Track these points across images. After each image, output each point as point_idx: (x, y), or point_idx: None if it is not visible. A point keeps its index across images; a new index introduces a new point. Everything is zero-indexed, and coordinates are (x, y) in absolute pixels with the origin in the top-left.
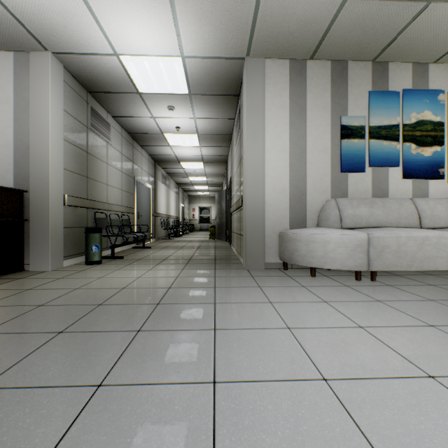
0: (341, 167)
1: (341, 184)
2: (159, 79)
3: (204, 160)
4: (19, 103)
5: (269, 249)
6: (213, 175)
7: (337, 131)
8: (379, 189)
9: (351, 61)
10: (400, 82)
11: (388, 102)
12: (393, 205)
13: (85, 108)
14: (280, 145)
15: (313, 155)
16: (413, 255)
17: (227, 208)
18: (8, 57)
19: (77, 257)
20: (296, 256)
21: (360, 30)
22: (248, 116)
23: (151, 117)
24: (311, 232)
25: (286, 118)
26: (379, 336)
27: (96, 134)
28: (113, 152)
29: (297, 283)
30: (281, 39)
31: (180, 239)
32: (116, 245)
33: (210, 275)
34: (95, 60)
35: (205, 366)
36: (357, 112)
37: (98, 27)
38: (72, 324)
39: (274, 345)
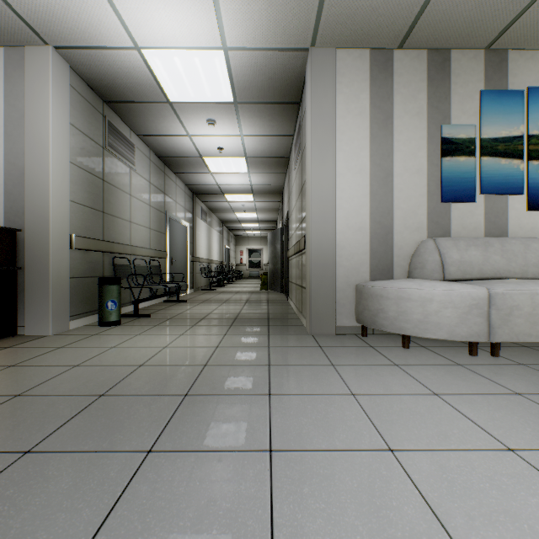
0: (441, 196)
1: (441, 219)
2: (195, 82)
3: (253, 191)
4: (12, 114)
5: (341, 308)
6: (265, 210)
7: (436, 147)
8: (495, 225)
9: (456, 49)
10: (525, 78)
11: (507, 105)
12: (517, 247)
13: (100, 122)
14: (357, 166)
15: (402, 179)
16: None
17: (283, 251)
18: None
19: (89, 316)
20: (381, 319)
21: (474, 1)
22: (314, 127)
23: (186, 135)
24: (404, 285)
25: (365, 129)
26: None
27: (116, 156)
28: (138, 180)
29: (385, 360)
30: (360, 18)
31: (224, 290)
32: (140, 299)
33: (262, 344)
34: (110, 57)
35: None
36: (464, 119)
37: (110, 7)
38: (50, 434)
39: (374, 491)
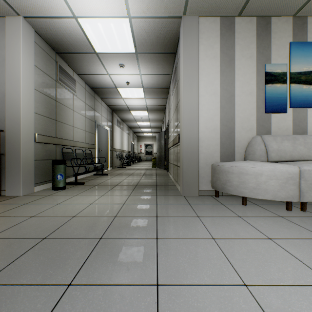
0: (265, 108)
1: (265, 123)
2: (111, 39)
3: (148, 109)
4: None
5: (202, 179)
6: (154, 120)
7: (262, 78)
8: (299, 127)
9: (274, 16)
10: None
11: (307, 51)
12: None
13: (53, 65)
14: (212, 90)
15: (240, 98)
16: None
17: (165, 144)
18: None
19: (46, 184)
20: (228, 186)
21: None
22: (185, 66)
23: (107, 74)
24: (243, 165)
25: (217, 67)
26: None
27: (64, 86)
28: (78, 101)
29: (232, 213)
30: None
31: (130, 168)
32: (78, 173)
33: (152, 202)
34: (58, 23)
35: None
36: (279, 60)
37: None
38: (1, 269)
39: None
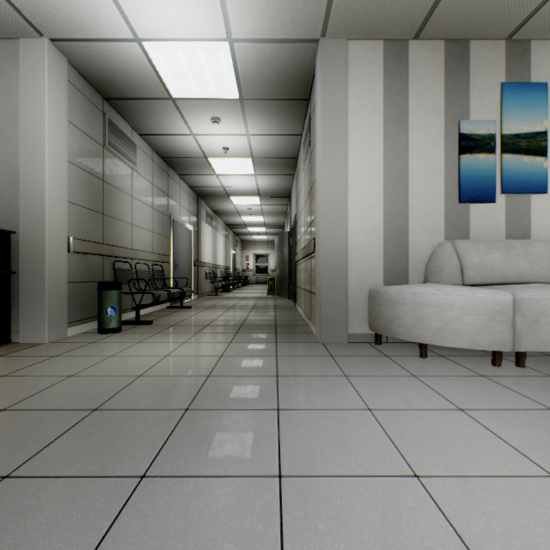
0: (459, 195)
1: (459, 220)
2: (199, 77)
3: (260, 194)
4: (6, 110)
5: (353, 314)
6: (272, 213)
7: (454, 143)
8: (517, 227)
9: (475, 40)
10: (548, 70)
11: (530, 99)
12: (540, 250)
13: (99, 120)
14: (370, 164)
15: (418, 177)
16: None
17: (291, 255)
18: None
19: (88, 323)
20: (397, 326)
21: None
22: (324, 123)
23: (190, 134)
24: (421, 290)
25: (379, 125)
26: None
27: (117, 156)
28: (140, 181)
29: (402, 370)
30: (374, 6)
31: (229, 296)
32: (142, 305)
33: (269, 353)
34: (109, 50)
35: None
36: (483, 114)
37: None
38: (33, 455)
39: (401, 528)
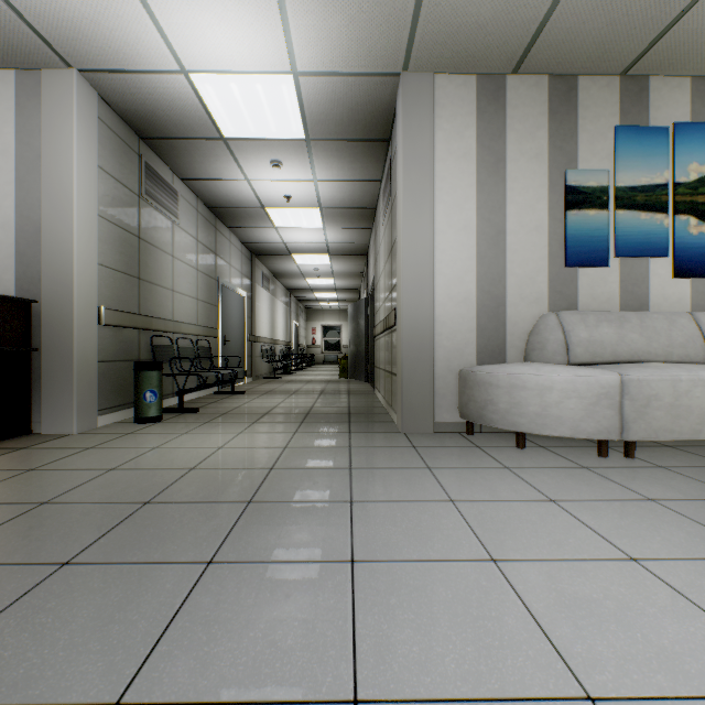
0: (566, 258)
1: (566, 287)
2: (257, 114)
3: (330, 251)
4: (25, 155)
5: (441, 399)
6: (344, 275)
7: (560, 197)
8: (633, 295)
9: (584, 75)
10: (670, 111)
11: (648, 145)
12: (659, 323)
13: (135, 164)
14: (460, 221)
15: (517, 237)
16: (702, 413)
17: (368, 328)
18: (6, 80)
19: (121, 411)
20: (490, 412)
21: (604, 17)
22: (406, 172)
23: (244, 179)
24: (518, 370)
25: (471, 175)
26: (676, 582)
27: (155, 207)
28: (182, 237)
29: (494, 462)
30: (464, 38)
31: (292, 378)
32: (186, 390)
33: (341, 444)
34: (149, 82)
35: (335, 655)
36: (594, 163)
37: (151, 23)
38: (90, 545)
39: (471, 602)
